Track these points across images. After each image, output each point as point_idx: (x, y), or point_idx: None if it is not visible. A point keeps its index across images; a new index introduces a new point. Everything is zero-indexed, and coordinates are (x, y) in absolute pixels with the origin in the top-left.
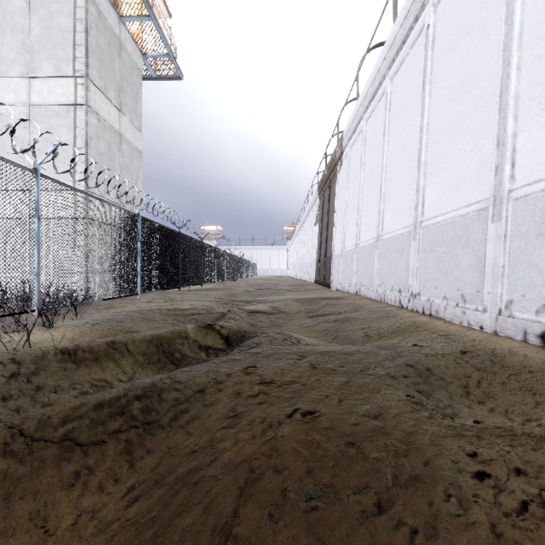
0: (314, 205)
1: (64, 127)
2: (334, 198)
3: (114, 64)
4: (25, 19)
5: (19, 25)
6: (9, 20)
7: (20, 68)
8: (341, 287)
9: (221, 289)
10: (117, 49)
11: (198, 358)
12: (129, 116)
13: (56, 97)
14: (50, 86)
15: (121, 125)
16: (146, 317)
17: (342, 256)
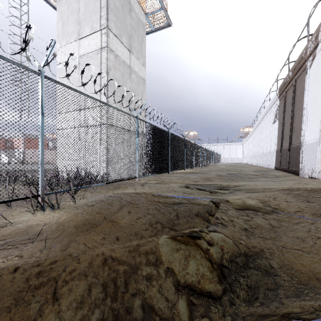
0: (272, 107)
1: (95, 65)
2: (301, 94)
3: (126, 19)
4: (77, 4)
5: (74, 9)
6: (70, 8)
7: (75, 35)
8: (320, 175)
9: (198, 173)
10: (128, 10)
11: (173, 317)
12: (136, 55)
13: (91, 47)
14: (89, 41)
15: (131, 61)
16: (132, 203)
17: (320, 145)
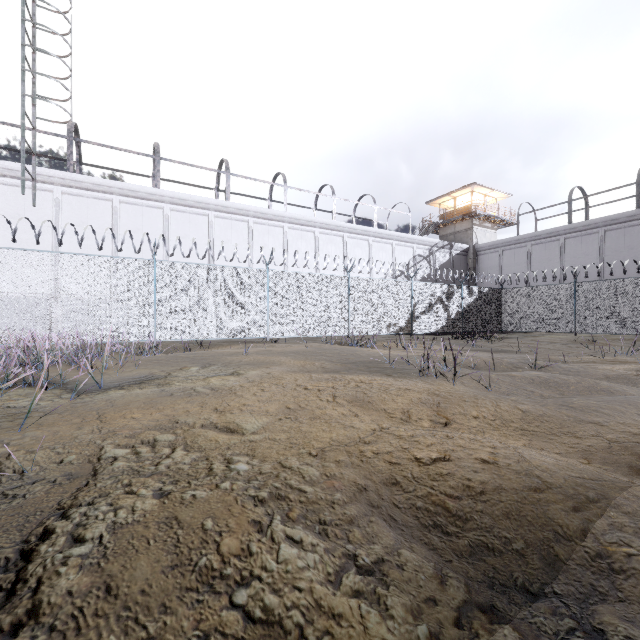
0: None
1: None
2: None
3: None
4: None
5: None
6: None
7: None
8: None
9: None
10: None
11: None
12: None
13: None
14: None
15: None
16: None
17: None
